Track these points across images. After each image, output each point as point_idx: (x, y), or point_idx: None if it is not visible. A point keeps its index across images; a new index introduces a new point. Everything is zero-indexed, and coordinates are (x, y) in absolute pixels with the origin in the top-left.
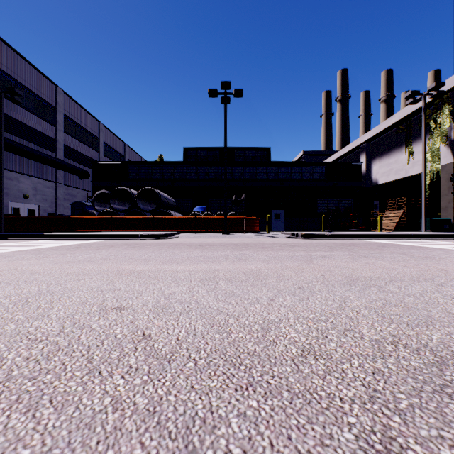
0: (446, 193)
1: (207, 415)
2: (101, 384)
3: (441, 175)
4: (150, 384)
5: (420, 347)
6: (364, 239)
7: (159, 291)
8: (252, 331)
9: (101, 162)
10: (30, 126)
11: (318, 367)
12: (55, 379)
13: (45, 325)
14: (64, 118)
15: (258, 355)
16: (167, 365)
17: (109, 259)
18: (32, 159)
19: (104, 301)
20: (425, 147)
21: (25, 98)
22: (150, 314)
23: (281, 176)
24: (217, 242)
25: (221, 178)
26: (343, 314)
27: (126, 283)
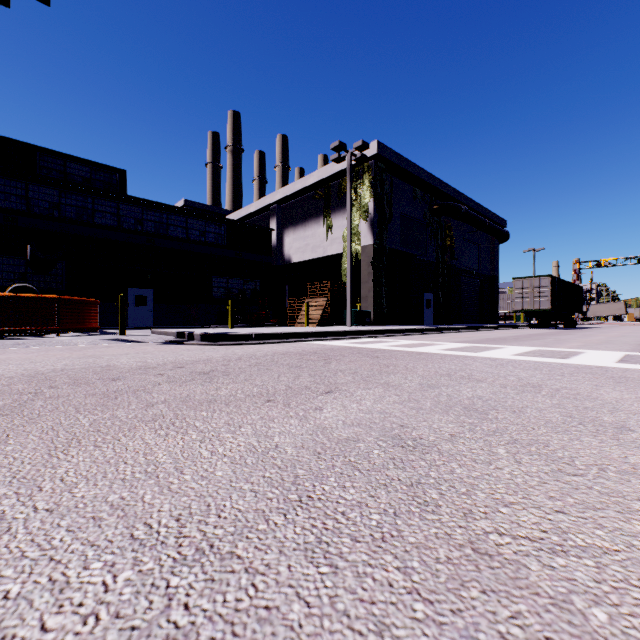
0: (367, 280)
1: None
2: None
3: (362, 258)
4: None
5: None
6: (308, 340)
7: None
8: None
9: None
10: None
11: None
12: None
13: None
14: None
15: None
16: None
17: None
18: None
19: None
20: (351, 219)
21: None
22: None
23: (149, 228)
24: None
25: None
26: None
27: None
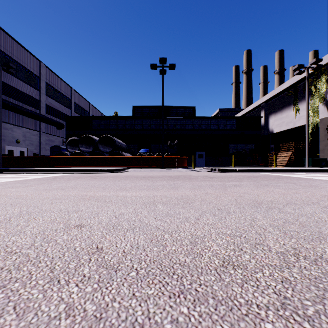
0: (323, 139)
1: (145, 321)
2: (58, 291)
3: (320, 126)
4: (98, 292)
5: (317, 258)
6: (264, 172)
7: (111, 212)
8: (183, 245)
9: (72, 116)
10: (21, 91)
11: (236, 276)
12: (21, 287)
13: (21, 239)
14: (46, 85)
15: (188, 265)
16: (114, 274)
17: (76, 188)
18: (22, 115)
19: (69, 220)
20: (308, 105)
21: (17, 70)
22: (103, 231)
23: (203, 127)
24: (156, 174)
25: (160, 128)
26: (253, 231)
27: (87, 206)
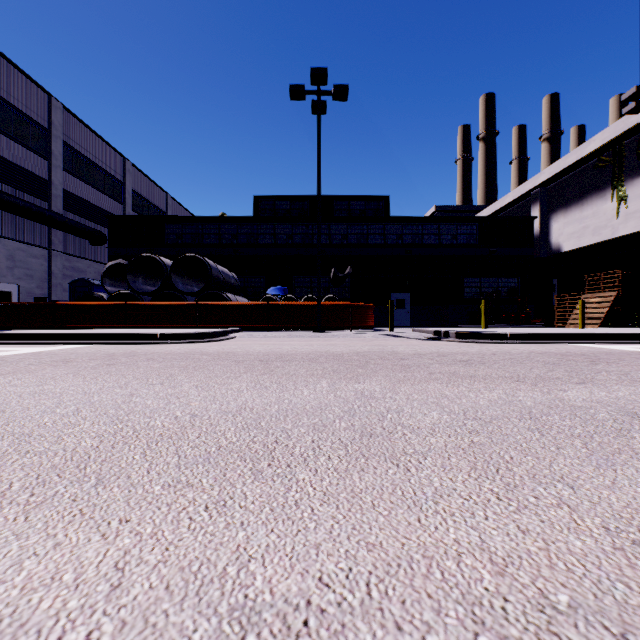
0: None
1: None
2: None
3: None
4: None
5: None
6: (578, 342)
7: None
8: None
9: (122, 217)
10: (3, 157)
11: None
12: None
13: None
14: (65, 149)
15: None
16: None
17: None
18: (4, 210)
19: None
20: None
21: None
22: None
23: (406, 240)
24: (301, 349)
25: (312, 243)
26: None
27: None
